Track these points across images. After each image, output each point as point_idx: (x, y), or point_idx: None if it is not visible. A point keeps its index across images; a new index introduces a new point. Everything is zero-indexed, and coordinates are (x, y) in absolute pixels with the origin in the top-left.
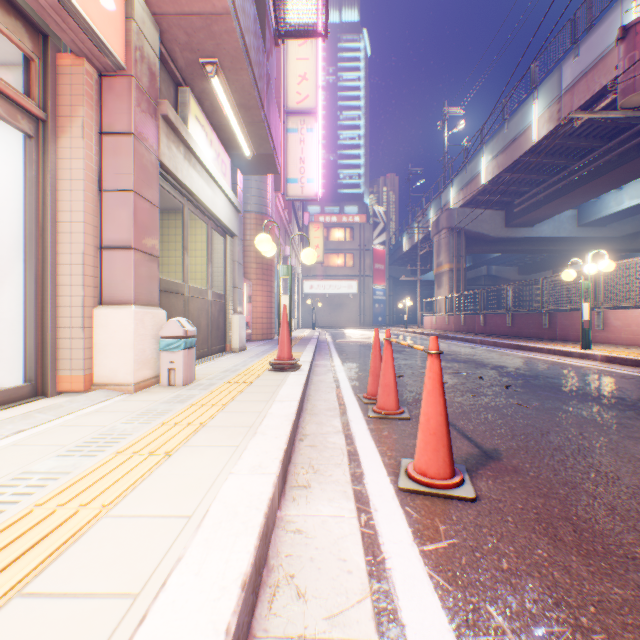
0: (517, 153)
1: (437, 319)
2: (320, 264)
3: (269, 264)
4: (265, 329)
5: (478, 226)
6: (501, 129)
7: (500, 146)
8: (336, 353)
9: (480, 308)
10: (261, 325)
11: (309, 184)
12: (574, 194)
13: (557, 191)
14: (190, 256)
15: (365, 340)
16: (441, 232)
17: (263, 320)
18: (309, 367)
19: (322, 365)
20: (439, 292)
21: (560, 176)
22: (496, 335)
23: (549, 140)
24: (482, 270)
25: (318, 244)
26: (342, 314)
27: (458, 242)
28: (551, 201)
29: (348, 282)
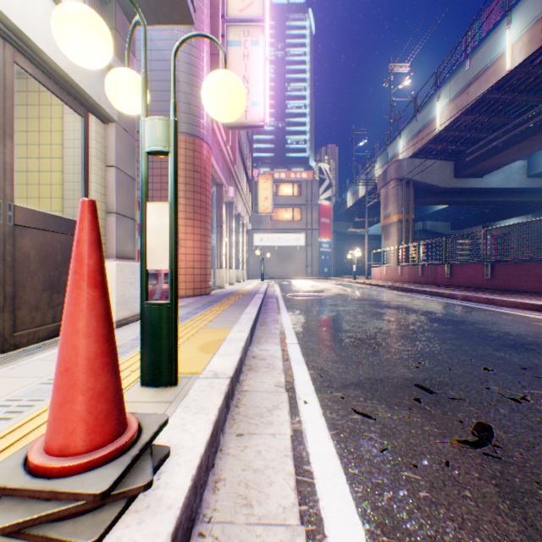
0: (483, 89)
1: (388, 270)
2: (269, 218)
3: (203, 200)
4: (197, 282)
5: (427, 177)
6: (461, 67)
7: (460, 86)
8: (288, 319)
9: (445, 258)
10: (192, 277)
11: (254, 108)
12: (540, 136)
13: (519, 134)
14: (30, 156)
15: (319, 294)
16: (389, 184)
17: (194, 271)
18: (211, 430)
19: (264, 361)
20: (387, 243)
21: (525, 117)
22: (469, 288)
23: (524, 69)
24: (418, 225)
25: (267, 196)
26: (290, 265)
27: (407, 193)
28: (512, 146)
29: (296, 235)
